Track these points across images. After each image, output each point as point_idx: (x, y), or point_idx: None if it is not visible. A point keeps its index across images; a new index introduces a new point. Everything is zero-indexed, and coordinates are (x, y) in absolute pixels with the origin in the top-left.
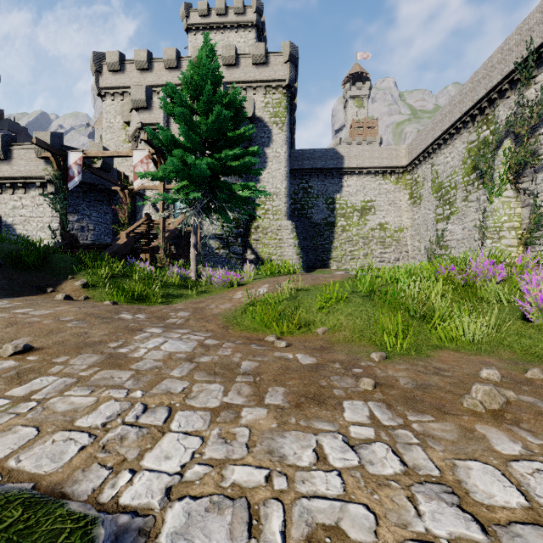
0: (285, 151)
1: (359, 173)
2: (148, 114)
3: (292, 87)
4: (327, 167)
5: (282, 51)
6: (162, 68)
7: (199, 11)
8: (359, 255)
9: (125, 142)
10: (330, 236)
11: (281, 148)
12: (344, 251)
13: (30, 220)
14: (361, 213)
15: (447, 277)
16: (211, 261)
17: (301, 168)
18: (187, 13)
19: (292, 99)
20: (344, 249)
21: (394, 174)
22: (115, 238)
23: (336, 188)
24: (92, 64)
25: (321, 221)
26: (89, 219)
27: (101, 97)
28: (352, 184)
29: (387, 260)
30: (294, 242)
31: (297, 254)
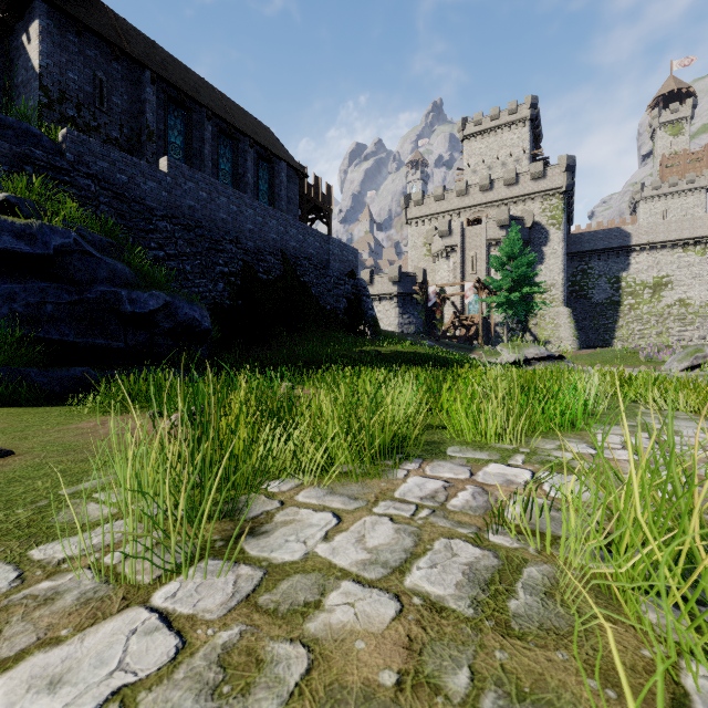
0: (562, 247)
1: (651, 248)
2: (449, 239)
3: (569, 191)
4: (610, 247)
5: (559, 163)
6: (454, 197)
7: (474, 122)
8: (650, 334)
9: (425, 256)
10: (614, 315)
11: (558, 246)
12: (631, 330)
13: (382, 319)
14: (653, 290)
15: (634, 350)
16: (497, 343)
17: (580, 251)
18: (463, 128)
19: (569, 197)
20: (632, 328)
21: (700, 244)
22: (443, 330)
23: (621, 267)
24: (404, 204)
25: (604, 301)
26: (413, 316)
27: (407, 224)
28: (642, 261)
29: (687, 339)
30: (571, 325)
31: (573, 336)
